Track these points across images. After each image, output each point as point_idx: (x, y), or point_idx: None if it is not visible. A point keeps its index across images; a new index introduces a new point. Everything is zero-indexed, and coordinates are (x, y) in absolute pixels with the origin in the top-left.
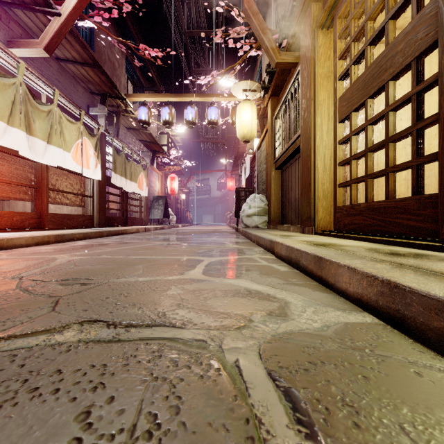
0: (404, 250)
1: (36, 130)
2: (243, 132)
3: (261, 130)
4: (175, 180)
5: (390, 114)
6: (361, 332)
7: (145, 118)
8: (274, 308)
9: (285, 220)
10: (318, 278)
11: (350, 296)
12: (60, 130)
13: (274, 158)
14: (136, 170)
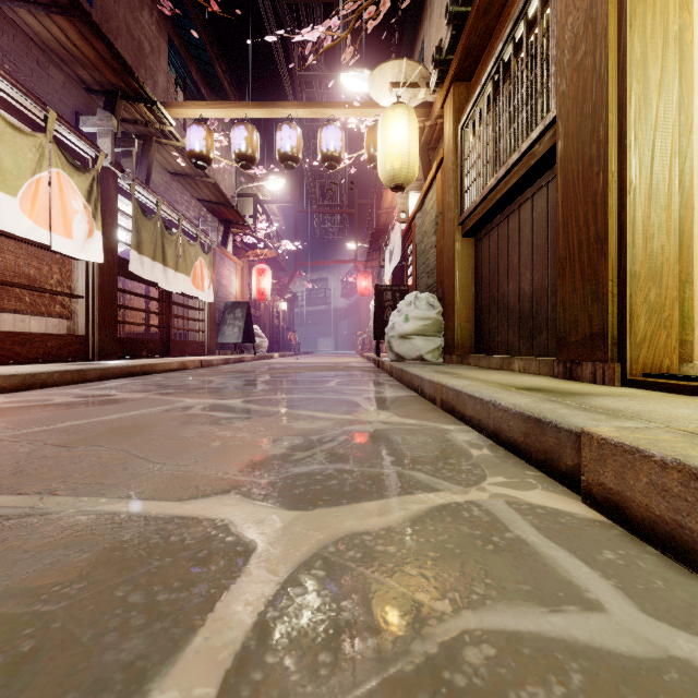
0: None
1: None
2: (393, 168)
3: (425, 172)
4: (266, 275)
5: None
6: None
7: (200, 147)
8: None
9: (488, 346)
10: None
11: None
12: None
13: (461, 212)
14: (188, 251)
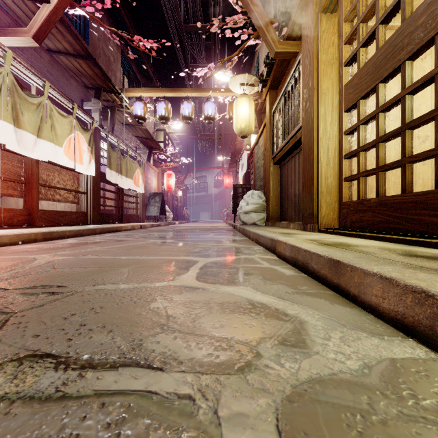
0: (432, 251)
1: (24, 122)
2: (241, 127)
3: (259, 125)
4: (172, 177)
5: (407, 97)
6: (420, 379)
7: (140, 113)
8: (287, 332)
9: (284, 217)
10: (335, 286)
11: (384, 314)
12: (50, 124)
13: (272, 153)
14: (132, 166)
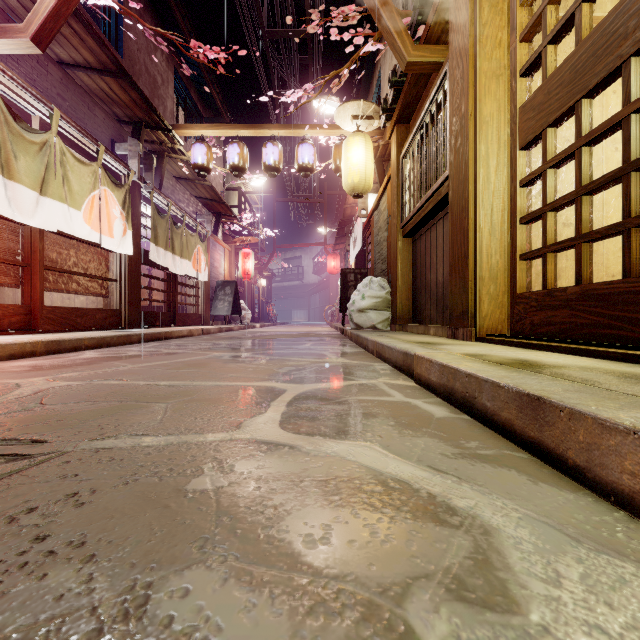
0: None
1: (20, 171)
2: (353, 182)
3: (380, 179)
4: (250, 258)
5: (633, 118)
6: None
7: (202, 161)
8: (463, 559)
9: (419, 318)
10: (531, 444)
11: None
12: (62, 174)
13: (401, 220)
14: (189, 241)
